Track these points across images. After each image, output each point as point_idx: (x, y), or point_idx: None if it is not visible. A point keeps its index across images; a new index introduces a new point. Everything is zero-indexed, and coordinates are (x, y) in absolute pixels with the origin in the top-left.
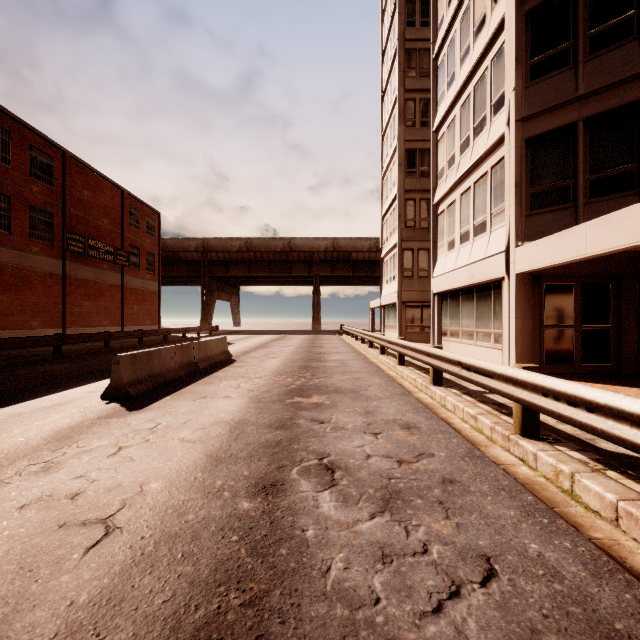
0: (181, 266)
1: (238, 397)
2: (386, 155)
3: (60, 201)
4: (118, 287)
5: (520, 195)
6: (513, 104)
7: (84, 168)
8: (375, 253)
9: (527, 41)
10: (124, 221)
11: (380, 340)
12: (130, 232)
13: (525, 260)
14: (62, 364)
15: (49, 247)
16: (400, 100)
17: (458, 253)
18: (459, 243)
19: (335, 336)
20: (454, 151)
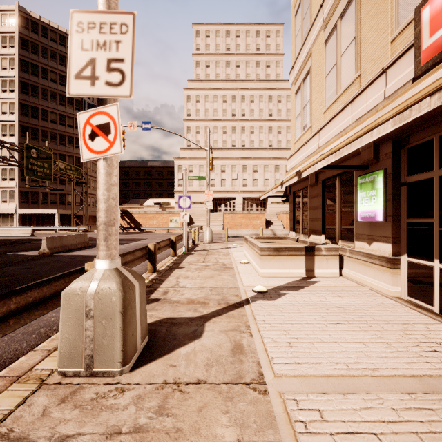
0: None
1: None
2: None
3: None
4: None
5: (19, 200)
6: (18, 183)
7: None
8: None
9: (20, 173)
10: None
11: None
12: None
13: (21, 212)
14: None
15: None
16: None
17: None
18: None
19: None
20: None
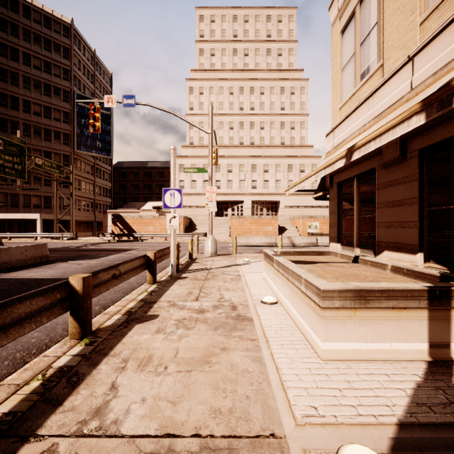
0: None
1: None
2: None
3: None
4: None
5: None
6: None
7: None
8: None
9: None
10: None
11: None
12: None
13: None
14: None
15: None
16: None
17: None
18: None
19: None
20: None
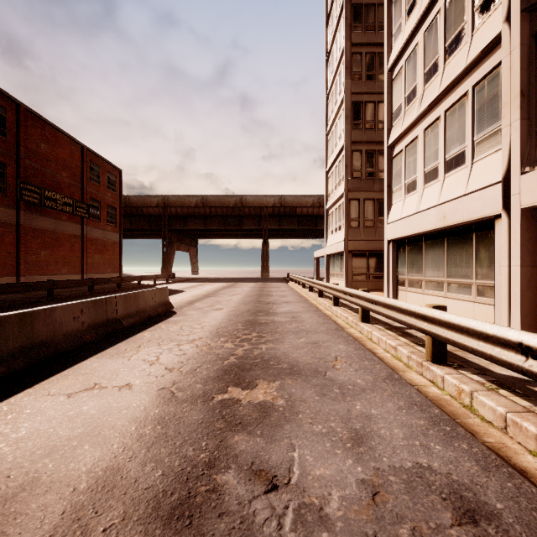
0: (144, 220)
1: (142, 387)
2: (331, 112)
3: (14, 152)
4: (78, 237)
5: (527, 107)
6: None
7: (41, 122)
8: (318, 208)
9: None
10: (84, 175)
11: (334, 290)
12: (90, 186)
13: None
14: None
15: (1, 196)
16: (347, 53)
17: (421, 194)
18: (422, 183)
19: (282, 283)
20: (415, 83)
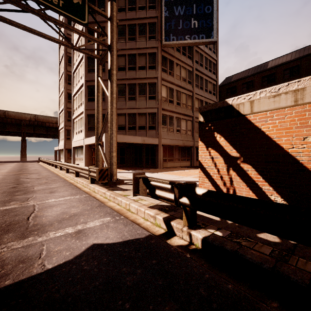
0: None
1: None
2: (61, 89)
3: None
4: None
5: (86, 127)
6: (84, 105)
7: None
8: None
9: (87, 92)
10: None
11: (51, 162)
12: None
13: (86, 142)
14: None
15: None
16: (65, 74)
17: (77, 136)
18: (78, 133)
19: (35, 163)
20: (77, 106)
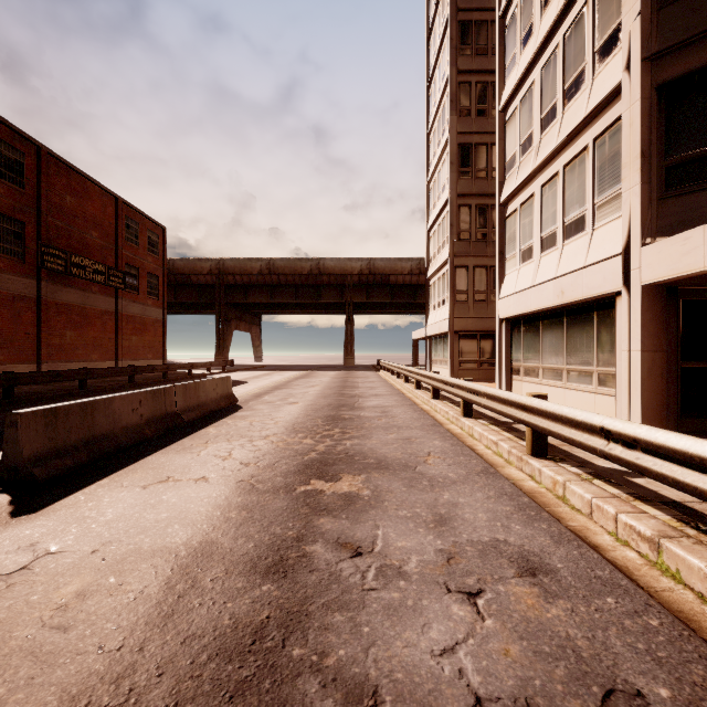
0: (193, 291)
1: (219, 480)
2: (433, 155)
3: (34, 207)
4: (111, 314)
5: (649, 169)
6: (638, 36)
7: (66, 168)
8: (417, 276)
9: None
10: (119, 235)
11: (433, 380)
12: (127, 248)
13: (662, 263)
14: (3, 413)
15: (18, 263)
16: (452, 83)
17: (538, 264)
18: (539, 251)
19: (371, 373)
20: (531, 129)
